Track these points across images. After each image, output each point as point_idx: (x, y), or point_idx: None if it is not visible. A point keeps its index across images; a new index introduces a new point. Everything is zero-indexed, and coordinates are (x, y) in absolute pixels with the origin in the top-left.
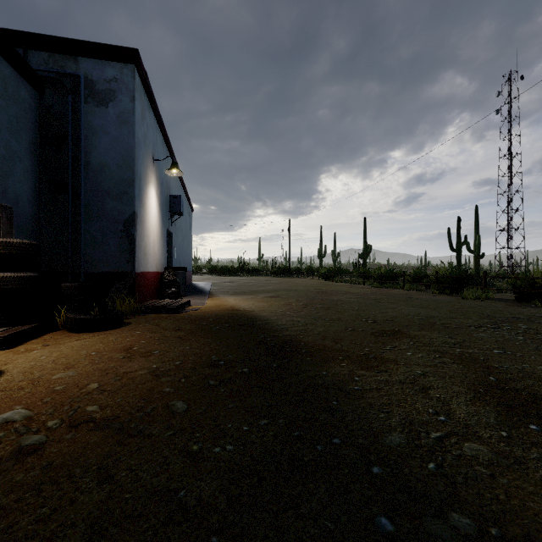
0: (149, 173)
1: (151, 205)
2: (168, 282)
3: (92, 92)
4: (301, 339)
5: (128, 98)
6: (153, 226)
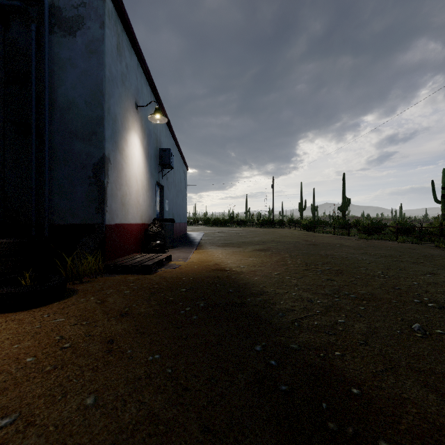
0: (130, 118)
1: (133, 153)
2: (152, 234)
3: (59, 21)
4: (340, 364)
5: (97, 24)
6: (137, 176)
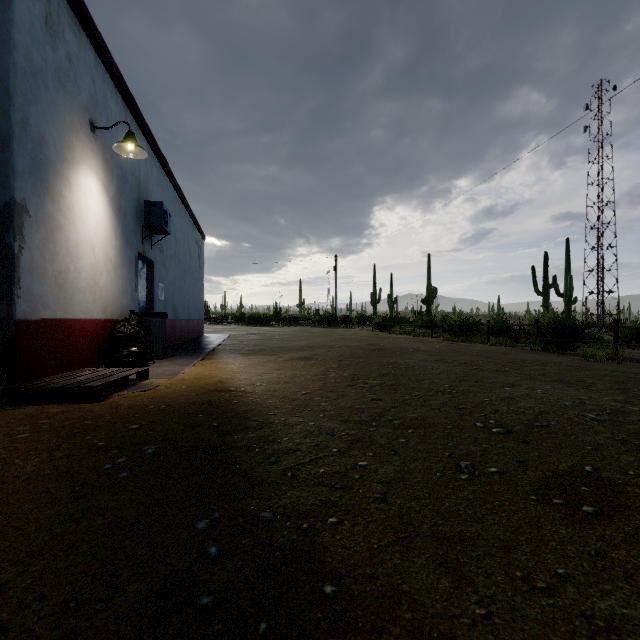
0: (77, 144)
1: (84, 203)
2: (122, 336)
3: None
4: (327, 541)
5: None
6: (93, 241)
